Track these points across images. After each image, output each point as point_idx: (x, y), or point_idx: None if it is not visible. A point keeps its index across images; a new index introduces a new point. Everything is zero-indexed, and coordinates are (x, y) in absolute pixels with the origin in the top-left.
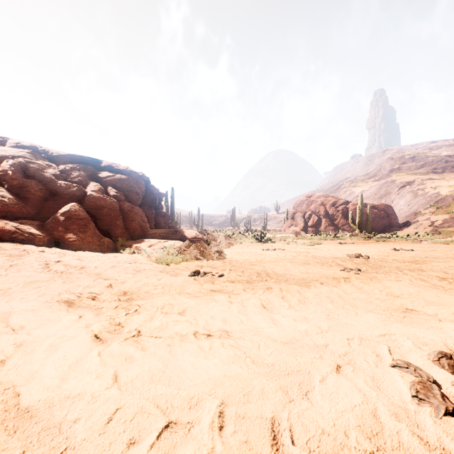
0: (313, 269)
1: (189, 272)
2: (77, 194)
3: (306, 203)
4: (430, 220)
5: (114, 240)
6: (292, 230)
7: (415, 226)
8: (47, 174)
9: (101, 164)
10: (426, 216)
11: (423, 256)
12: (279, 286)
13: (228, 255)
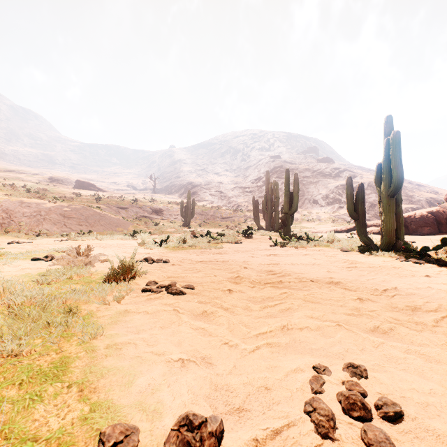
0: None
1: None
2: None
3: None
4: None
5: None
6: None
7: None
8: None
9: None
10: None
11: None
12: None
13: None
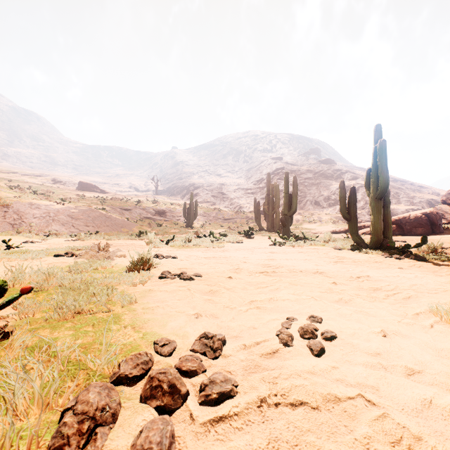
0: None
1: None
2: None
3: None
4: None
5: None
6: None
7: None
8: None
9: None
10: None
11: None
12: None
13: None
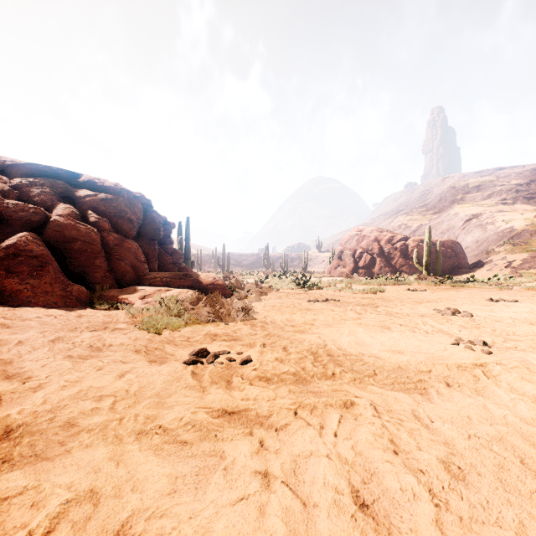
0: (405, 340)
1: (190, 349)
2: (34, 219)
3: (356, 239)
4: (506, 259)
5: (91, 289)
6: (339, 272)
7: (488, 267)
8: None
9: (79, 179)
10: (501, 254)
11: None
12: (365, 394)
13: (260, 312)
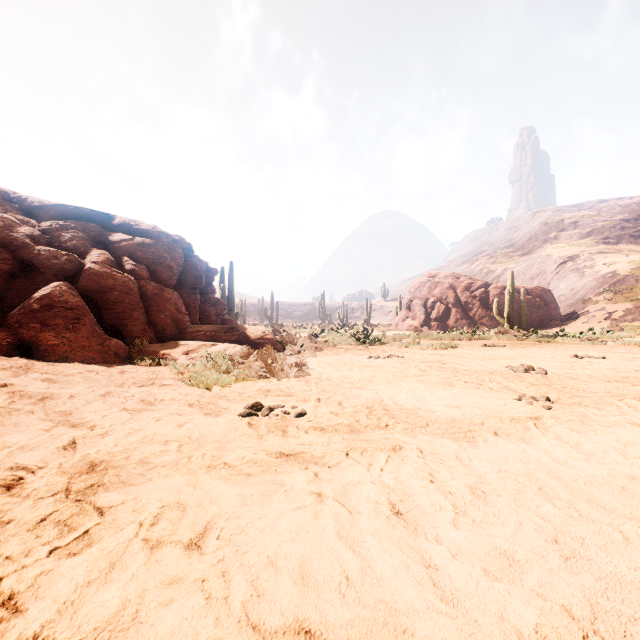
0: (465, 396)
1: (244, 404)
2: (67, 267)
3: (428, 286)
4: (605, 310)
5: (129, 343)
6: (408, 324)
7: (584, 319)
8: (17, 234)
9: (113, 222)
10: (600, 304)
11: (631, 369)
12: (415, 441)
13: (315, 368)
